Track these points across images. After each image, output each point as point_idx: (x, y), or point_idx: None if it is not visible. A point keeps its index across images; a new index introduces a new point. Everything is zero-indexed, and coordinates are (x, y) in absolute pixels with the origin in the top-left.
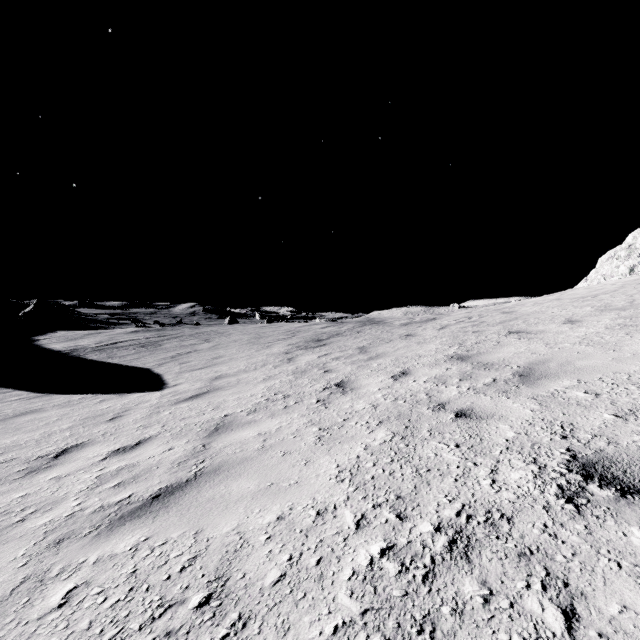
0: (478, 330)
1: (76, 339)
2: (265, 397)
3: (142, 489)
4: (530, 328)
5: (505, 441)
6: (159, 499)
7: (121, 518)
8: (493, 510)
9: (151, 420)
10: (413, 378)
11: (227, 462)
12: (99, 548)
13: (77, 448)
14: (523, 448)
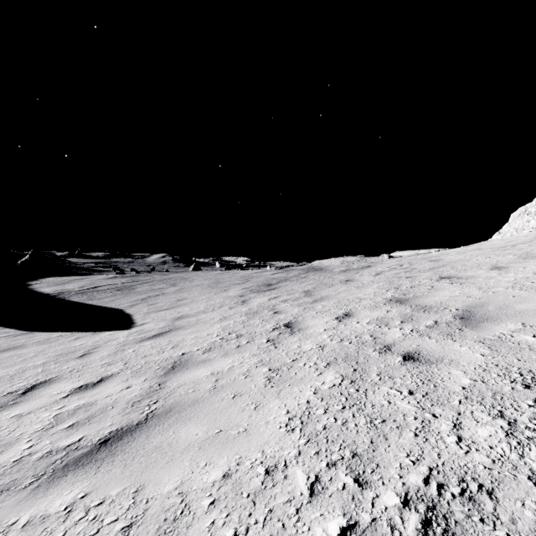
0: (411, 276)
1: (63, 284)
2: (220, 336)
3: (93, 432)
4: (460, 274)
5: (462, 389)
6: (107, 445)
7: (65, 467)
8: (467, 478)
9: (116, 357)
10: (356, 320)
11: (179, 403)
12: (34, 505)
13: (45, 384)
14: (484, 398)
